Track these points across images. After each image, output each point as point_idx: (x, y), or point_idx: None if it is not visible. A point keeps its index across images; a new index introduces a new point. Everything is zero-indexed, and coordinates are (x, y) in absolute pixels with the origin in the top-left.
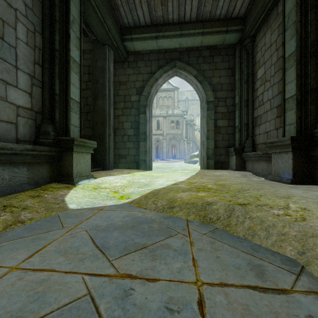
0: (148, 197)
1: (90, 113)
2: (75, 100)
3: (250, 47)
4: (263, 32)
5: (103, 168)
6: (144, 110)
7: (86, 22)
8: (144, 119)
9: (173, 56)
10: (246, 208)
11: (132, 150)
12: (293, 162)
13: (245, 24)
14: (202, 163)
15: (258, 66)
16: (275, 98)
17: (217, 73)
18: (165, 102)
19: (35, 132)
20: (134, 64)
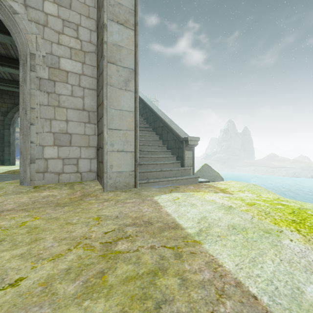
0: (6, 172)
1: None
2: None
3: None
4: None
5: None
6: (9, 127)
7: None
8: (9, 132)
9: None
10: None
11: None
12: None
13: None
14: None
15: None
16: None
17: None
18: None
19: None
20: None
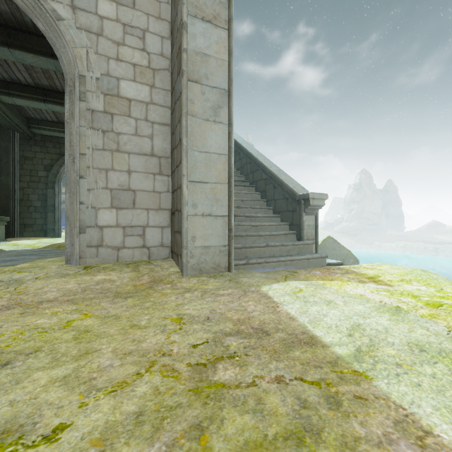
0: (50, 246)
1: None
2: None
3: None
4: None
5: (7, 236)
6: (53, 186)
7: None
8: (53, 193)
9: None
10: None
11: (40, 220)
12: None
13: None
14: None
15: None
16: None
17: None
18: None
19: None
20: (42, 144)
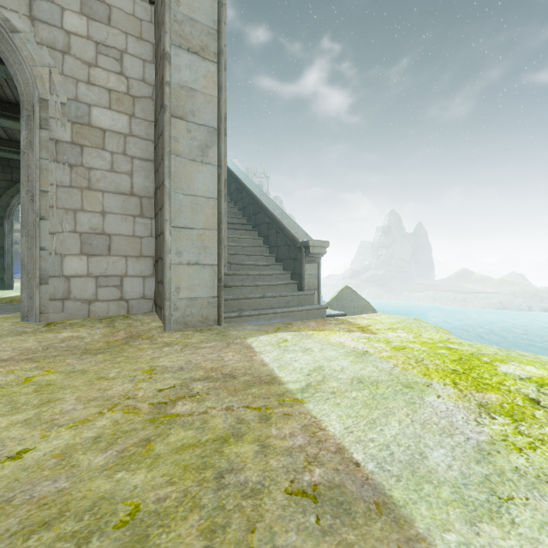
0: None
1: None
2: None
3: None
4: None
5: None
6: (2, 222)
7: None
8: (2, 232)
9: None
10: None
11: None
12: None
13: None
14: None
15: None
16: None
17: None
18: None
19: None
20: None
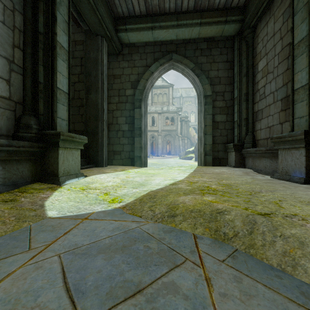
0: (143, 200)
1: (83, 107)
2: (63, 90)
3: (250, 39)
4: (264, 21)
5: (96, 164)
6: (139, 104)
7: (77, 9)
8: (139, 113)
9: (169, 48)
10: (273, 222)
11: (127, 146)
12: (306, 159)
13: (245, 14)
14: (200, 159)
15: (259, 58)
16: (279, 90)
17: (215, 66)
18: (160, 99)
19: (14, 125)
20: (129, 57)
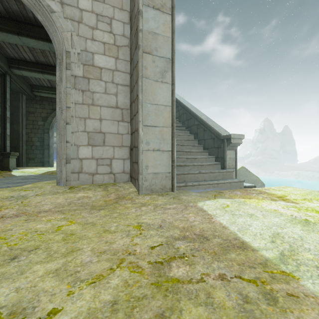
0: (46, 172)
1: None
2: (8, 134)
3: None
4: None
5: (17, 166)
6: (48, 131)
7: None
8: (48, 136)
9: None
10: None
11: (39, 155)
12: None
13: None
14: None
15: None
16: None
17: None
18: None
19: None
20: (40, 102)
